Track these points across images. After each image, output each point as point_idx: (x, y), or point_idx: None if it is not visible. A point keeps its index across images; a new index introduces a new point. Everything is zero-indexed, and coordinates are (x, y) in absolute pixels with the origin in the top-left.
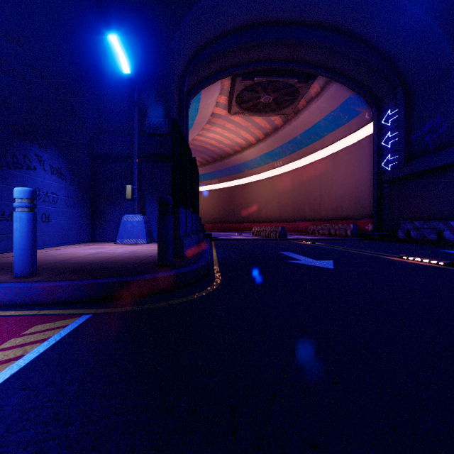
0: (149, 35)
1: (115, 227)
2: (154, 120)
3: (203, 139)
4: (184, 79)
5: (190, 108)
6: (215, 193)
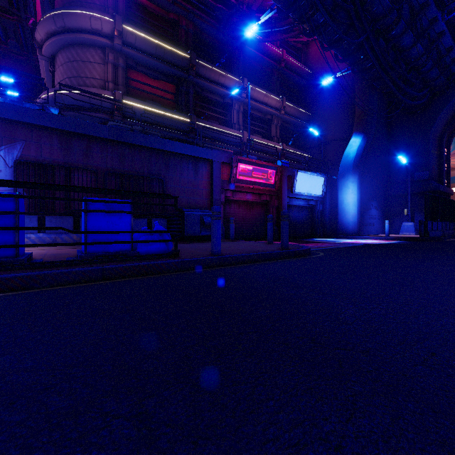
0: (416, 131)
1: (397, 227)
2: (419, 173)
3: None
4: (443, 135)
5: (454, 137)
6: None
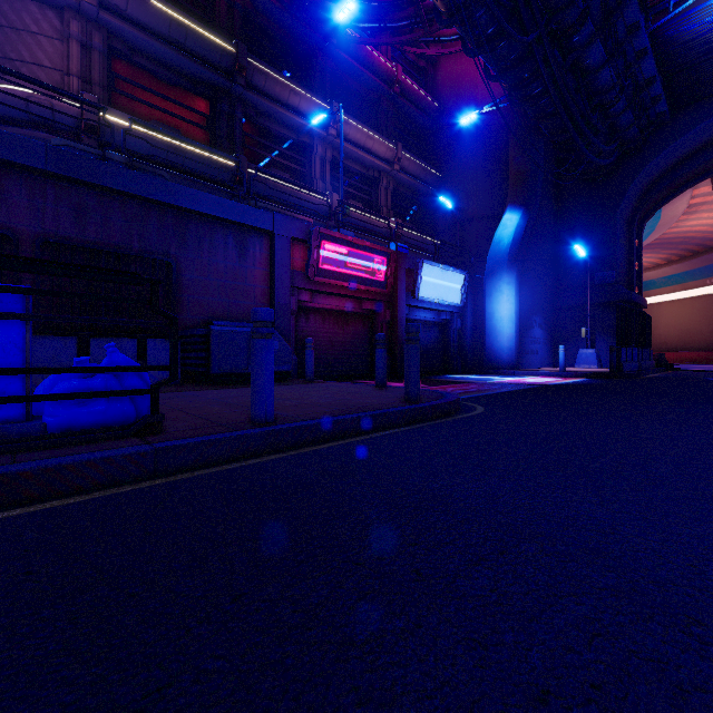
0: (598, 208)
1: (571, 357)
2: (602, 273)
3: (679, 229)
4: (633, 218)
5: (646, 222)
6: (712, 299)
